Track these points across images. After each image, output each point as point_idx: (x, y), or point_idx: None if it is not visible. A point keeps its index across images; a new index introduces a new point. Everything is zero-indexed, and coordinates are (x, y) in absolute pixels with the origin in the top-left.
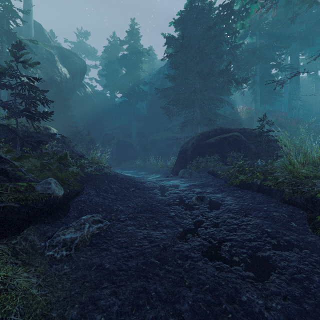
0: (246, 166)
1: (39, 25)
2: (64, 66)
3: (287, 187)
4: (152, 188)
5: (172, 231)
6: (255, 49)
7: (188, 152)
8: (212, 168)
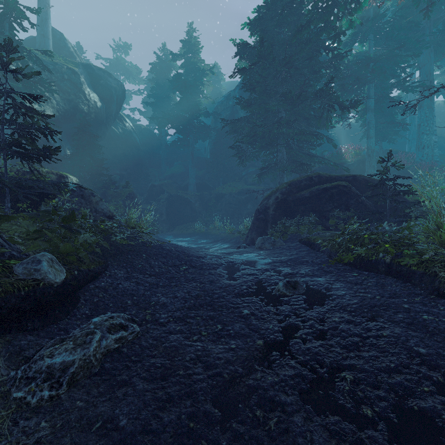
0: (363, 233)
1: (59, 35)
2: (93, 91)
3: (442, 268)
4: (214, 265)
5: (246, 345)
6: (368, 60)
7: (269, 211)
8: (306, 234)
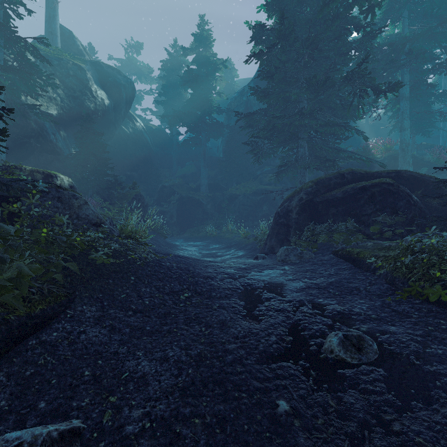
0: None
1: (68, 32)
2: (101, 88)
3: None
4: (227, 291)
5: None
6: (404, 40)
7: (292, 214)
8: (340, 244)
